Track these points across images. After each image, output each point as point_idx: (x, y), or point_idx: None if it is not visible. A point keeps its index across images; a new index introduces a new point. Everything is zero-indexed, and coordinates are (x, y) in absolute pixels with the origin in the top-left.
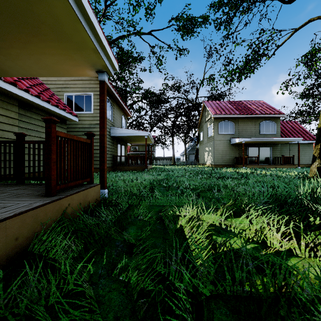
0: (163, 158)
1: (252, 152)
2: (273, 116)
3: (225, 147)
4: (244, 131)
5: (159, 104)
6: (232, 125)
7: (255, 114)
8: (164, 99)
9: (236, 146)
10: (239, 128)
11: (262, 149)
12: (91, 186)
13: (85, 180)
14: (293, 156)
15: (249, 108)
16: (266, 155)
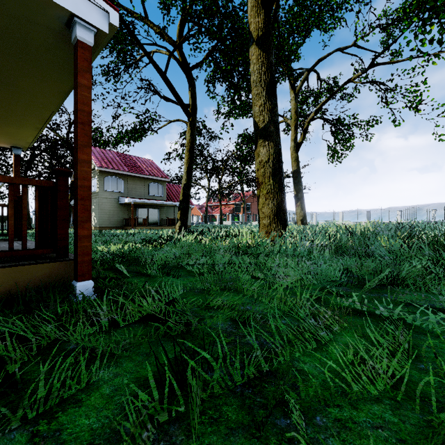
0: None
1: (142, 213)
2: (161, 179)
3: (113, 207)
4: (134, 190)
5: None
6: (121, 182)
7: (145, 174)
8: None
9: (126, 206)
10: (129, 186)
11: (151, 211)
12: None
13: None
14: (175, 218)
15: (138, 166)
16: (154, 217)
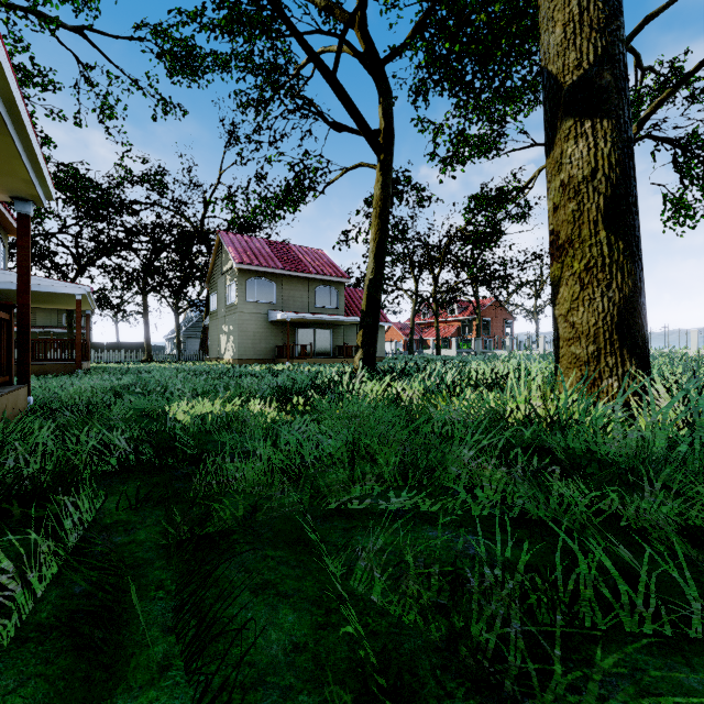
0: (118, 345)
1: (304, 337)
2: (335, 280)
3: (260, 327)
4: (292, 299)
5: (108, 213)
6: (272, 287)
7: (309, 273)
8: (121, 204)
9: (279, 325)
10: (284, 293)
11: (319, 333)
12: (19, 387)
13: (5, 378)
14: None
15: (300, 259)
16: (324, 343)
